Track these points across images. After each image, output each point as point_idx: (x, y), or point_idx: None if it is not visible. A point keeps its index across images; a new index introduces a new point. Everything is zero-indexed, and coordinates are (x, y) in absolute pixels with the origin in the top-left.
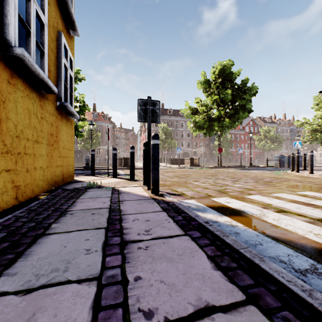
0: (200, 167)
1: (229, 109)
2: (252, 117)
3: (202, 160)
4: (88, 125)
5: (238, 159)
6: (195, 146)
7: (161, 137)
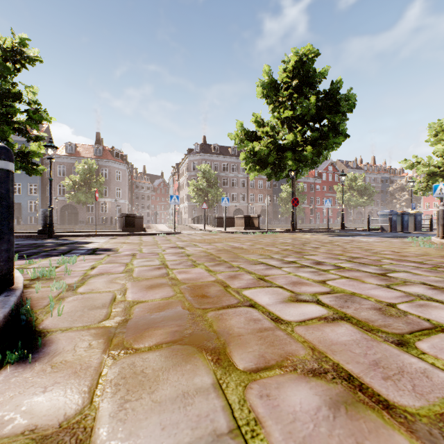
0: (263, 232)
1: (312, 131)
2: (331, 160)
3: (262, 221)
4: (83, 164)
5: (312, 219)
6: (253, 200)
7: (201, 184)
